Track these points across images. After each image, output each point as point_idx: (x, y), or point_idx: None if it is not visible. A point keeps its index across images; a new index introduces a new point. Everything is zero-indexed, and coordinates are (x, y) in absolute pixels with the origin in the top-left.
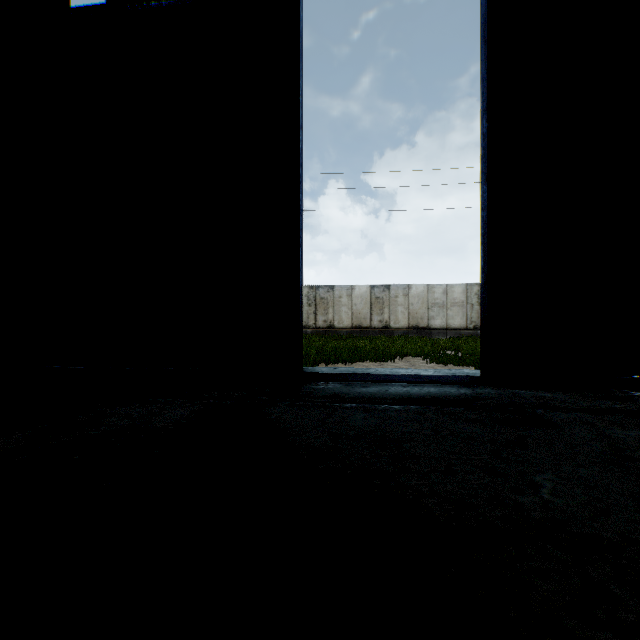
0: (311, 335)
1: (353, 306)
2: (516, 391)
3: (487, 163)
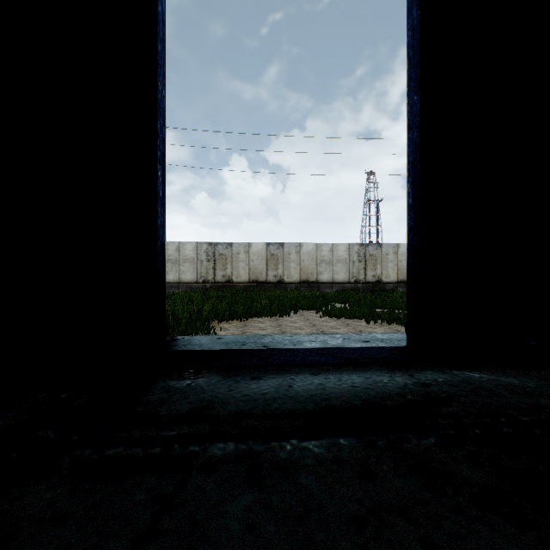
0: (210, 289)
1: (250, 262)
2: (467, 374)
3: (419, 64)
